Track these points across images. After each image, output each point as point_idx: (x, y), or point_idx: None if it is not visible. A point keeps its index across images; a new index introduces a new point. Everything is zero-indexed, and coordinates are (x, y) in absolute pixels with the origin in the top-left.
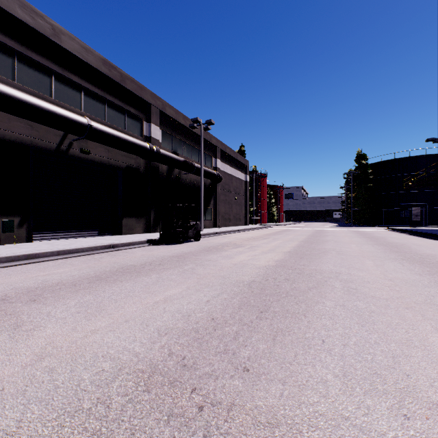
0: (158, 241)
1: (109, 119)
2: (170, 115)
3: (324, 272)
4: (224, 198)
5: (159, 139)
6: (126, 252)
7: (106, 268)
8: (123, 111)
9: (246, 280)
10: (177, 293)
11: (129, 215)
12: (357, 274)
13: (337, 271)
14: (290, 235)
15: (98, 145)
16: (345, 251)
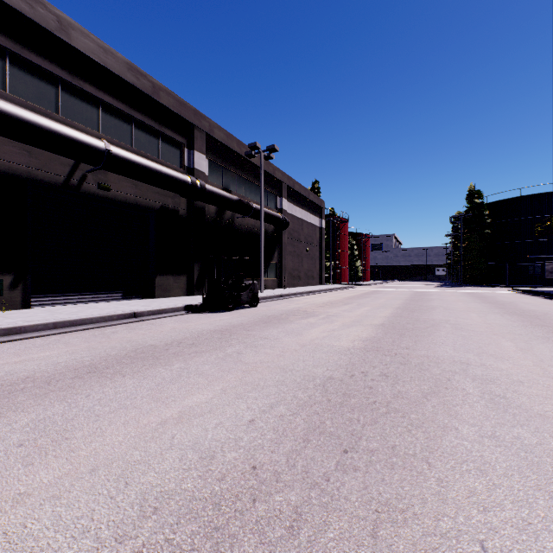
0: (200, 308)
1: (138, 144)
2: (219, 139)
3: (441, 362)
4: (292, 250)
5: (204, 172)
6: (151, 324)
7: (112, 351)
8: (156, 133)
9: (319, 377)
10: (204, 401)
11: (164, 272)
12: (496, 365)
13: (461, 359)
14: (381, 299)
15: (122, 178)
16: (465, 324)
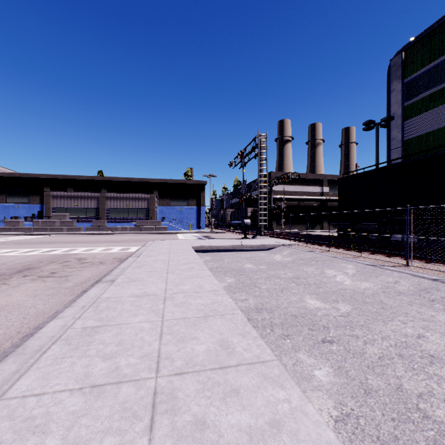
0: None
1: None
2: None
3: None
4: None
5: None
6: None
7: None
8: None
9: None
10: None
11: None
12: None
13: None
14: None
15: None
16: None
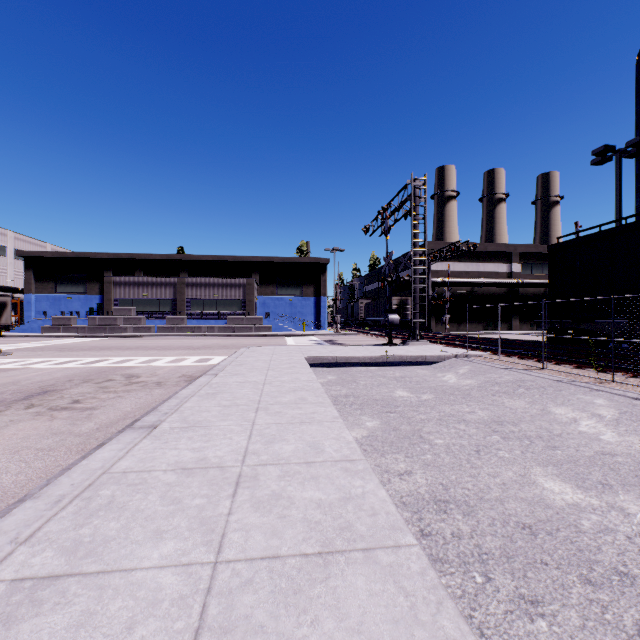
0: None
1: None
2: None
3: None
4: None
5: None
6: None
7: None
8: None
9: None
10: None
11: None
12: None
13: None
14: None
15: None
16: None
